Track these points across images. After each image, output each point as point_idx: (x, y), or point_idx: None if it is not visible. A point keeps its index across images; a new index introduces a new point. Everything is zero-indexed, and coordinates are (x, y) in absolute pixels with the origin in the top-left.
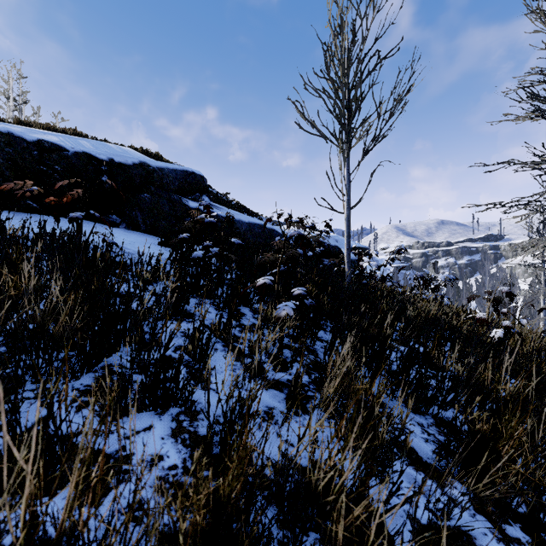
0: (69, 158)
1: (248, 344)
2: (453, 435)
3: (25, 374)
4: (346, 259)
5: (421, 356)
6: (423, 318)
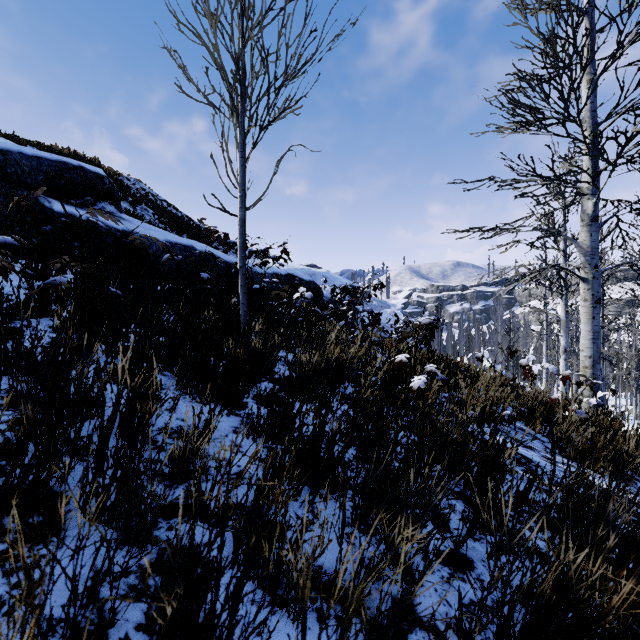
0: None
1: None
2: None
3: None
4: (240, 282)
5: (256, 422)
6: (318, 363)
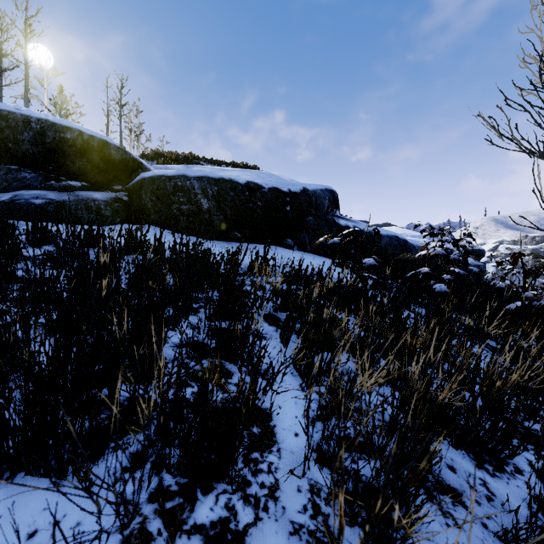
0: (266, 194)
1: None
2: None
3: (458, 417)
4: None
5: None
6: None
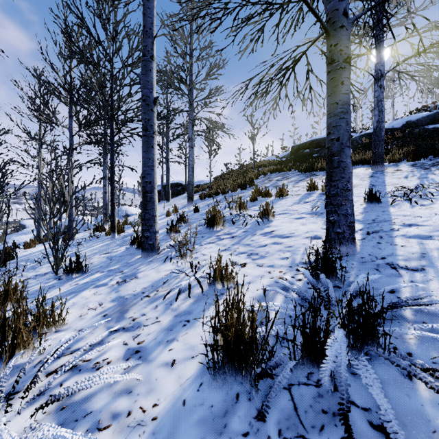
0: None
1: None
2: None
3: None
4: None
5: None
6: None
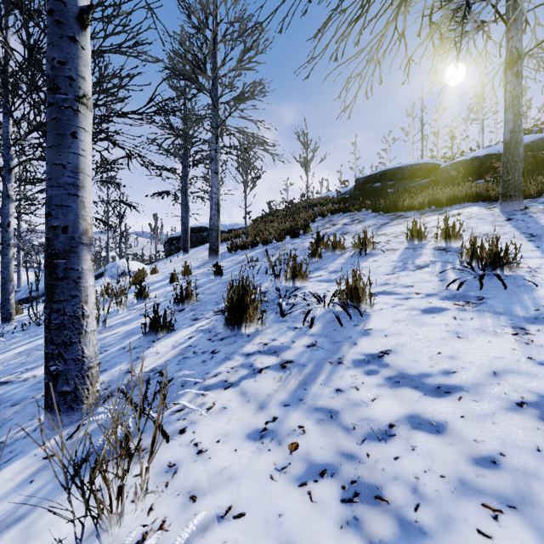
0: (480, 159)
1: None
2: None
3: None
4: None
5: None
6: None
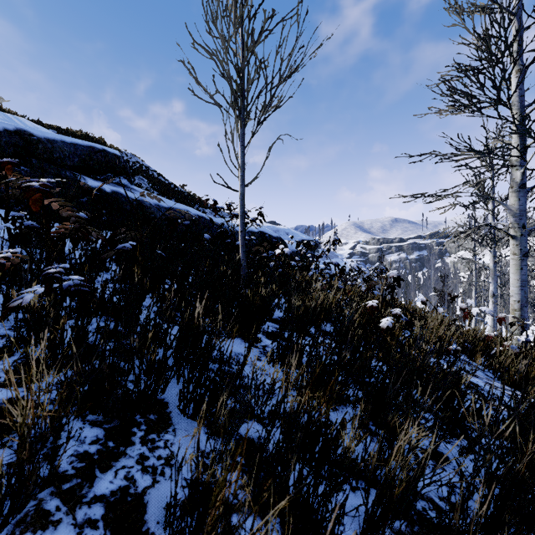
0: None
1: (4, 345)
2: (247, 467)
3: None
4: (240, 243)
5: (275, 352)
6: (308, 307)
